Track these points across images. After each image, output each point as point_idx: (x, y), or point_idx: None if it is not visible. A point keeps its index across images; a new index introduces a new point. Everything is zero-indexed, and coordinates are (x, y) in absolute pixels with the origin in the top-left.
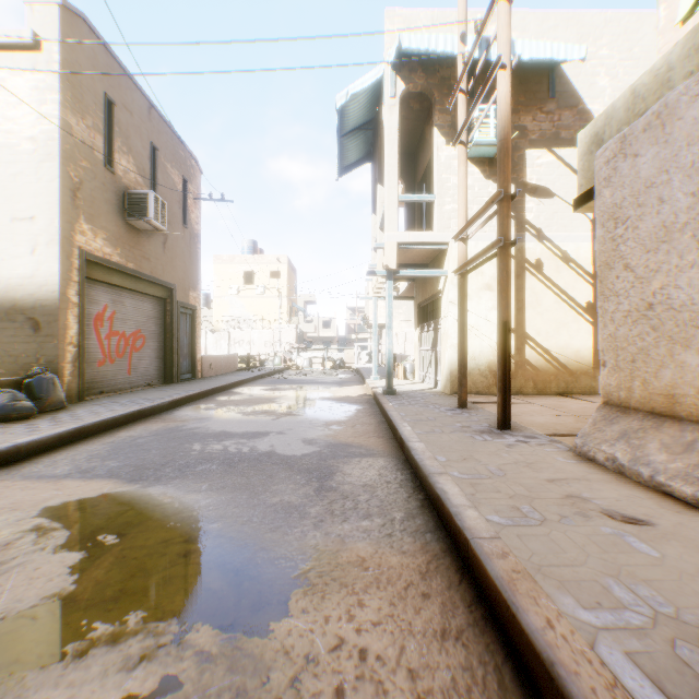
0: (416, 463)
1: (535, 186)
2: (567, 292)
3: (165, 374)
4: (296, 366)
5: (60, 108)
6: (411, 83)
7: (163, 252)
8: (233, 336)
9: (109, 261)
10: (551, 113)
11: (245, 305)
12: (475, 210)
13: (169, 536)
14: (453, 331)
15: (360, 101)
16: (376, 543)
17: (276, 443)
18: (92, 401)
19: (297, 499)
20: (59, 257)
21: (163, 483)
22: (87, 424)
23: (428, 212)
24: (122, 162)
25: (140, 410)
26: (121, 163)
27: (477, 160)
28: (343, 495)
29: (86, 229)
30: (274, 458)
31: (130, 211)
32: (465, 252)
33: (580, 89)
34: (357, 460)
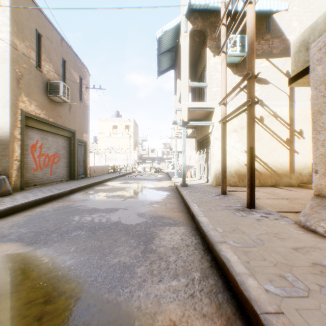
0: (204, 232)
1: (259, 78)
2: (276, 133)
3: (70, 175)
4: (137, 171)
5: (10, 35)
6: (195, 25)
7: (69, 114)
8: (107, 156)
9: (39, 117)
10: (267, 40)
11: (113, 141)
12: (228, 90)
13: (35, 296)
14: (217, 153)
15: (169, 35)
16: (183, 304)
17: (122, 216)
18: (28, 190)
19: (130, 260)
20: (9, 114)
21: (48, 245)
22: (18, 204)
23: (203, 93)
24: (46, 66)
25: (51, 195)
26: (46, 67)
27: (229, 64)
28: (159, 256)
29: (25, 100)
30: (119, 226)
31: (50, 91)
32: (225, 111)
33: (283, 28)
34: (168, 228)
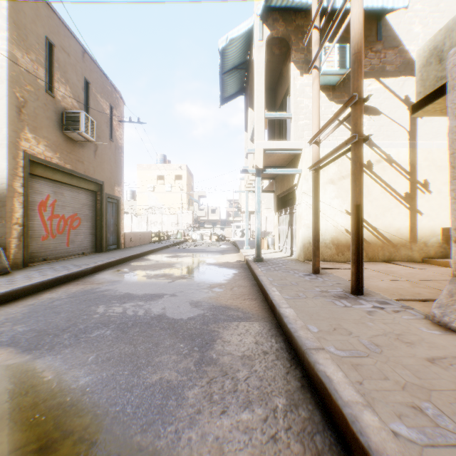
0: (290, 332)
1: (367, 106)
2: (390, 185)
3: (96, 245)
4: (192, 239)
5: (7, 43)
6: (274, 30)
7: (94, 158)
8: (150, 219)
9: (50, 162)
10: (378, 52)
11: (158, 198)
12: (322, 124)
13: (25, 439)
14: (306, 214)
15: (236, 45)
16: (259, 453)
17: (168, 306)
18: (34, 267)
19: (177, 376)
20: (6, 157)
21: (54, 353)
22: (16, 288)
23: (285, 129)
24: (61, 89)
25: (66, 274)
26: (60, 90)
27: (323, 87)
28: (222, 370)
29: (30, 137)
30: (163, 322)
31: (67, 126)
32: (318, 153)
33: (400, 34)
34: (235, 324)
